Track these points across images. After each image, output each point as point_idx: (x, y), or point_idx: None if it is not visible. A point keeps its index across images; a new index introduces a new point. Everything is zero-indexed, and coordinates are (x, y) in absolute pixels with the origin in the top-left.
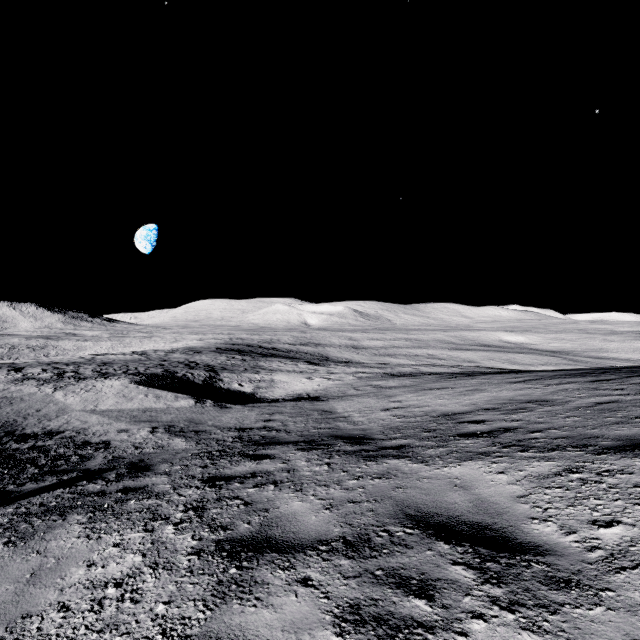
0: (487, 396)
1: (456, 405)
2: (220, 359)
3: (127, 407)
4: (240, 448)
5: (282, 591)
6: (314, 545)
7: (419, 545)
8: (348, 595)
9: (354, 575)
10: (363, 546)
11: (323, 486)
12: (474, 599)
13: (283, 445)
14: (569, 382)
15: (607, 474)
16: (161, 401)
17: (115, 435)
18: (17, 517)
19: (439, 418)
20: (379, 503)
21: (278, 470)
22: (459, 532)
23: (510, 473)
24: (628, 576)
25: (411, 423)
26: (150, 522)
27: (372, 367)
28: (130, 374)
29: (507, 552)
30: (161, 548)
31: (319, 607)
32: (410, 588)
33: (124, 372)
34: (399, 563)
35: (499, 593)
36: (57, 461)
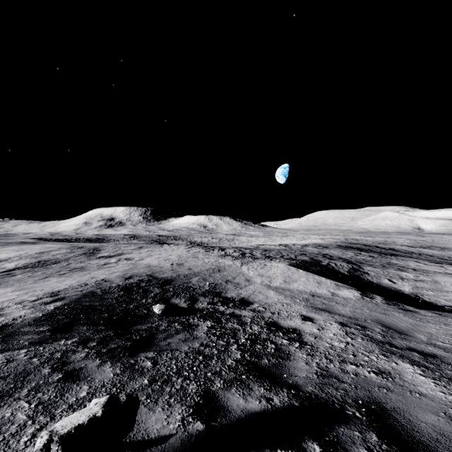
0: None
1: None
2: (348, 254)
3: (294, 287)
4: None
5: None
6: None
7: None
8: None
9: None
10: None
11: None
12: None
13: None
14: None
15: None
16: (323, 287)
17: (301, 323)
18: None
19: None
20: None
21: None
22: None
23: None
24: None
25: None
26: None
27: None
28: (286, 259)
29: None
30: None
31: None
32: None
33: (281, 257)
34: None
35: None
36: (254, 344)
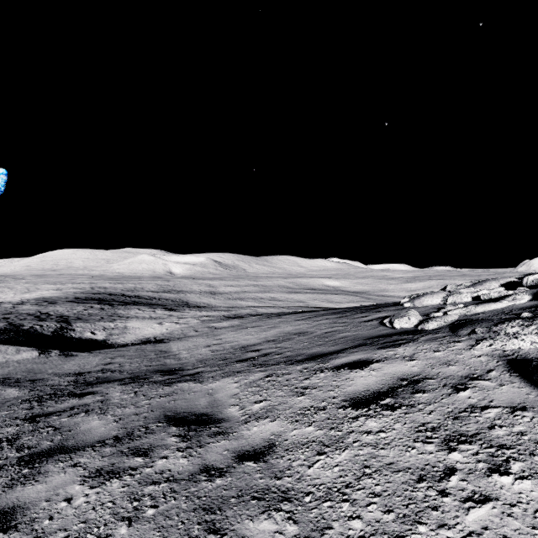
0: (277, 331)
1: (255, 339)
2: (77, 309)
3: None
4: (71, 389)
5: (56, 473)
6: (93, 444)
7: (160, 431)
8: (99, 465)
9: (110, 454)
10: (126, 438)
11: (122, 408)
12: (169, 450)
13: (110, 383)
14: (326, 318)
15: (281, 376)
16: None
17: None
18: None
19: (237, 350)
20: (153, 412)
21: (94, 402)
22: (188, 420)
23: (240, 382)
24: (248, 424)
25: (217, 355)
26: None
27: (220, 310)
28: None
29: (205, 425)
30: None
31: (77, 475)
32: (139, 453)
33: None
34: (141, 443)
35: (184, 445)
36: None
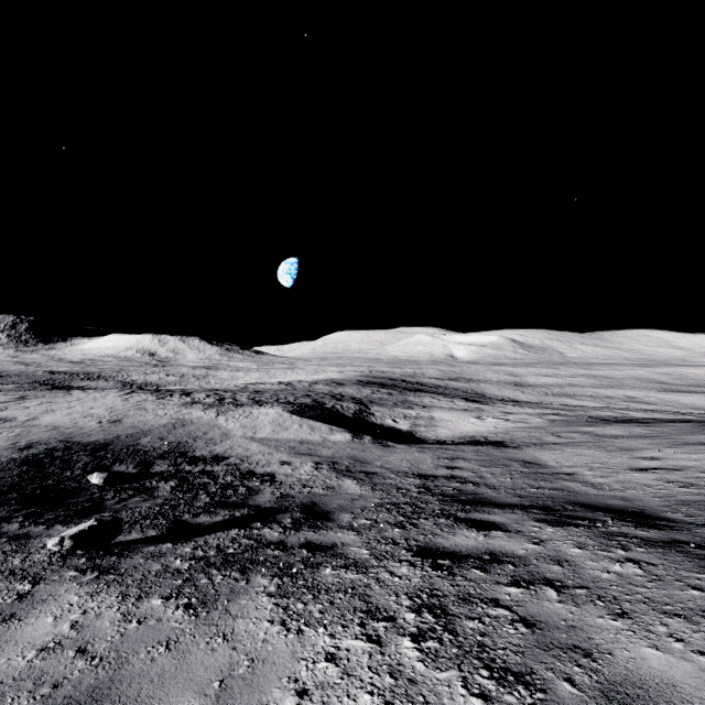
0: None
1: None
2: (365, 392)
3: (283, 437)
4: (438, 504)
5: None
6: None
7: None
8: None
9: None
10: None
11: (676, 617)
12: None
13: (503, 509)
14: None
15: None
16: (316, 433)
17: (278, 467)
18: (195, 563)
19: None
20: None
21: (535, 556)
22: None
23: None
24: None
25: None
26: (367, 620)
27: (555, 409)
28: (281, 403)
29: None
30: (415, 697)
31: None
32: None
33: (275, 401)
34: None
35: None
36: (226, 490)
